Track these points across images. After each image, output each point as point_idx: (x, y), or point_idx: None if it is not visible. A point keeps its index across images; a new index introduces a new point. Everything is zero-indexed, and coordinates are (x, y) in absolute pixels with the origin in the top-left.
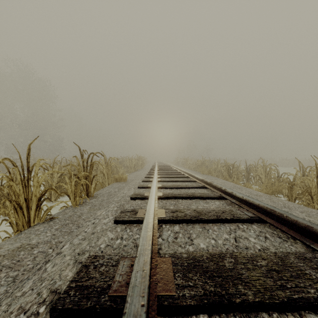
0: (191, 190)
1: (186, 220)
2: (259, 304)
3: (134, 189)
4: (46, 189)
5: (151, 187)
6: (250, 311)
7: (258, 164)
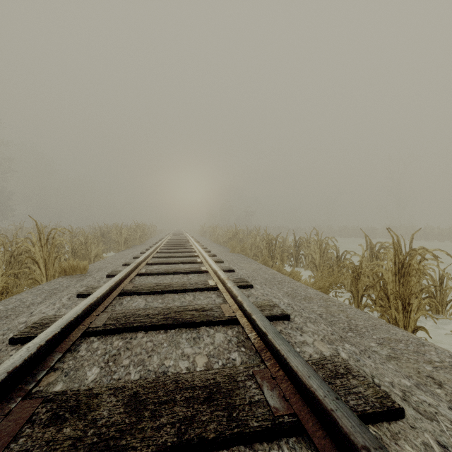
0: (188, 295)
1: None
2: None
3: (69, 299)
4: None
5: None
6: None
7: (310, 238)
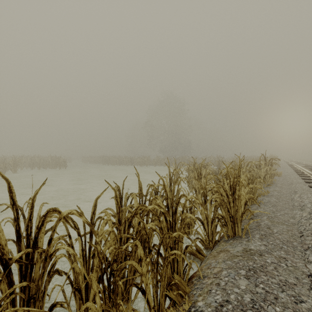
0: None
1: None
2: None
3: (300, 179)
4: (266, 174)
5: None
6: None
7: None
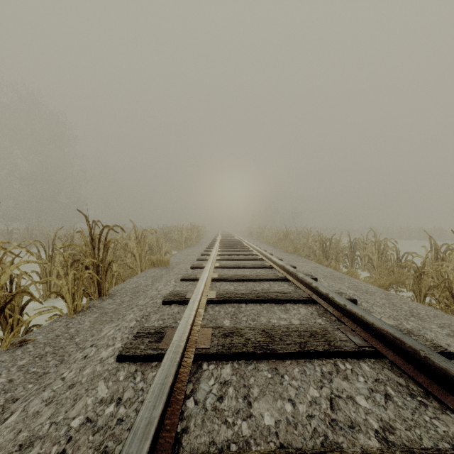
0: (264, 283)
1: (246, 355)
2: None
3: (176, 282)
4: (14, 292)
5: None
6: None
7: (367, 239)
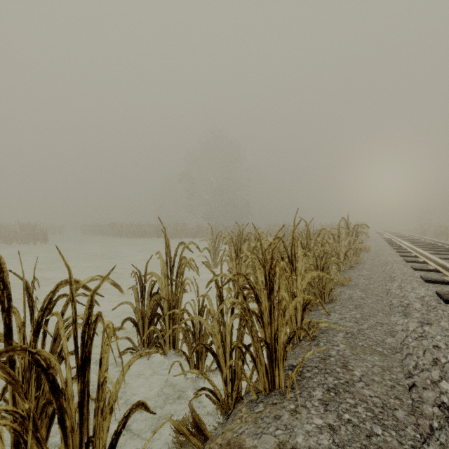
0: None
1: None
2: None
3: (397, 257)
4: (348, 249)
5: (416, 256)
6: None
7: None
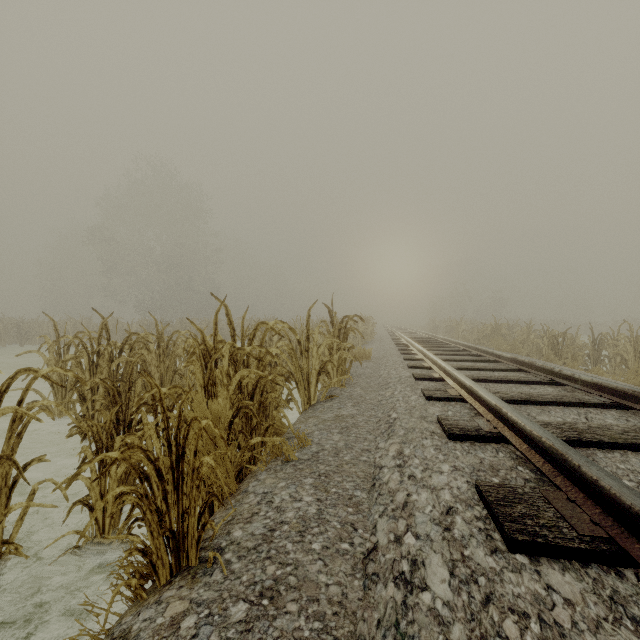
0: (497, 373)
1: (516, 401)
2: (614, 443)
3: (404, 369)
4: (325, 362)
5: (430, 367)
6: (605, 448)
7: (619, 334)
